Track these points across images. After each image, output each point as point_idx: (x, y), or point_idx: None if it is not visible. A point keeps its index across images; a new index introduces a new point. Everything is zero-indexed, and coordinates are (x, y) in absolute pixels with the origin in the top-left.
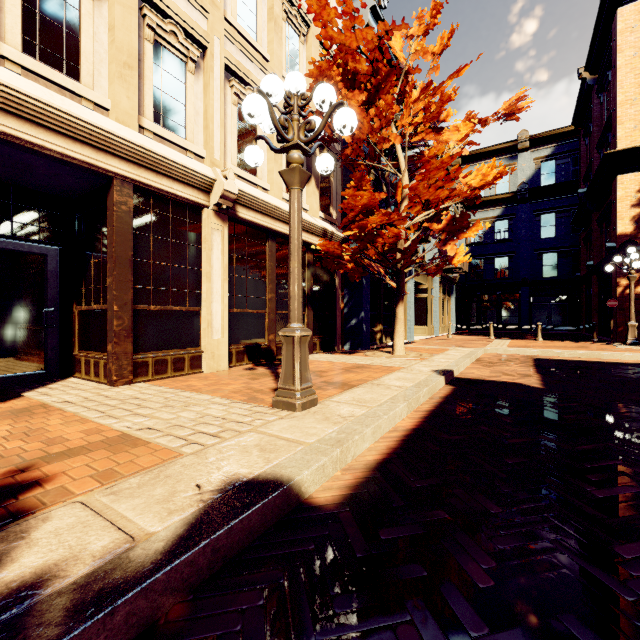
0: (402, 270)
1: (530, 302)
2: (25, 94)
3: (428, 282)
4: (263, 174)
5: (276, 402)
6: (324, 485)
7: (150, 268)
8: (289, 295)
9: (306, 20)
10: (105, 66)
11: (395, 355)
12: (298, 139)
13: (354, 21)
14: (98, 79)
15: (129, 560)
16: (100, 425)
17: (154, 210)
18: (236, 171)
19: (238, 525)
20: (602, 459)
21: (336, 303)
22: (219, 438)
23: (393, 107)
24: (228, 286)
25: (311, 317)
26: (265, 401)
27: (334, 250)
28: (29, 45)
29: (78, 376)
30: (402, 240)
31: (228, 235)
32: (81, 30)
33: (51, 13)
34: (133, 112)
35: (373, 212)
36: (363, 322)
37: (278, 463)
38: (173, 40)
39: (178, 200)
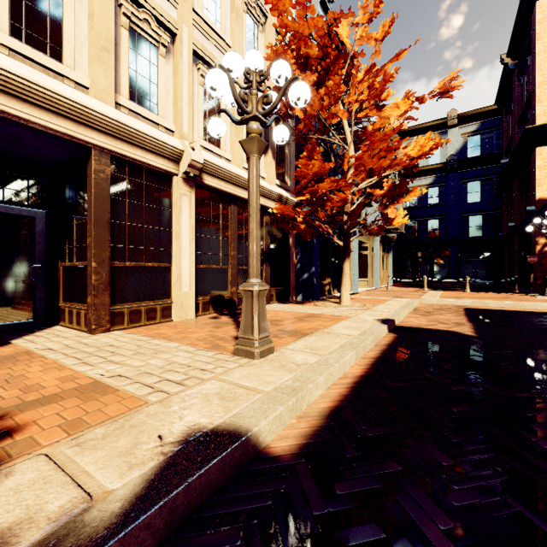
0: (348, 230)
1: (458, 258)
2: (11, 72)
3: (370, 241)
4: (226, 146)
5: (236, 350)
6: (280, 433)
7: (126, 229)
8: (248, 253)
9: (264, 12)
10: (85, 49)
11: (342, 305)
12: (256, 111)
13: (306, 10)
14: (79, 61)
15: (83, 524)
16: (76, 372)
17: (129, 177)
18: (202, 143)
19: (196, 481)
20: (541, 407)
21: (290, 259)
22: (183, 386)
23: (341, 86)
24: (195, 245)
25: (268, 272)
26: (227, 348)
27: (288, 213)
28: (16, 29)
29: (62, 324)
30: (348, 204)
31: (195, 200)
32: (63, 17)
33: (36, 1)
34: (110, 90)
35: (323, 179)
36: (314, 276)
37: (237, 413)
38: (146, 27)
39: (151, 169)
